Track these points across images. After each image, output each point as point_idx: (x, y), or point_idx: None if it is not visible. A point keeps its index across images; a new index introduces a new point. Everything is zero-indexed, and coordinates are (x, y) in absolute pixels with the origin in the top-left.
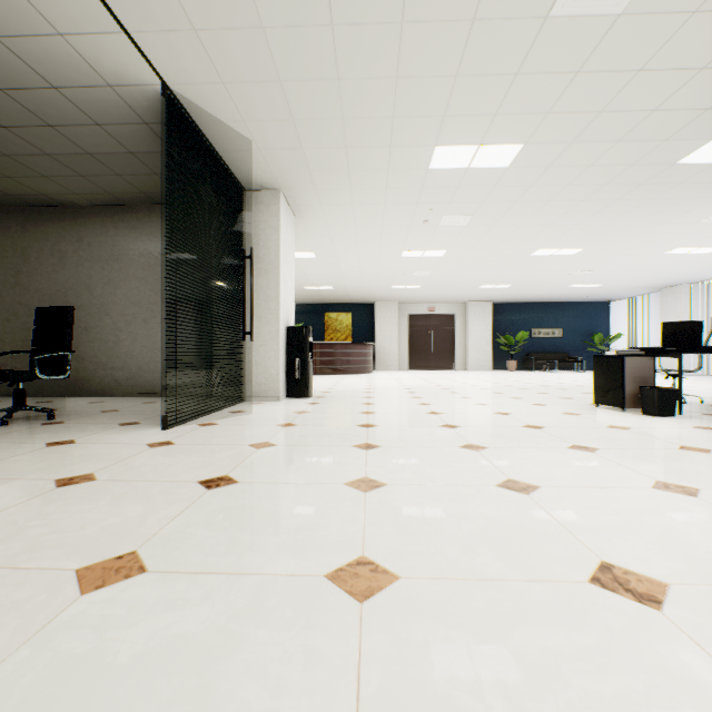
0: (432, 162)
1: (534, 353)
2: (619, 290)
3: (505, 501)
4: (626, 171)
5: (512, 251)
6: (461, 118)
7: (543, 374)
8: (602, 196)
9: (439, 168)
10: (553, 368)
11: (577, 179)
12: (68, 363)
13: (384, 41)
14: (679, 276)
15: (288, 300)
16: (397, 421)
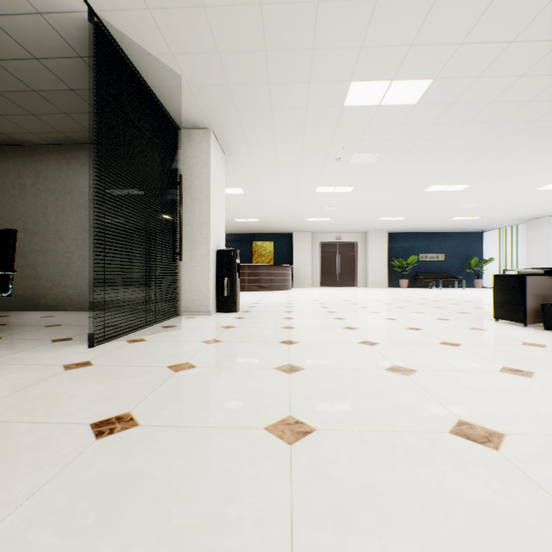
0: (347, 99)
1: (422, 273)
2: (492, 222)
3: (474, 463)
4: (522, 108)
5: (409, 187)
6: (377, 50)
7: (431, 290)
8: (495, 134)
9: (353, 105)
10: (437, 286)
11: (477, 117)
12: (10, 282)
13: None
14: (545, 209)
15: (218, 227)
16: (317, 336)
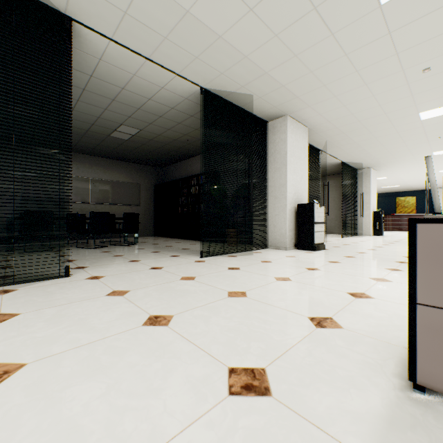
0: (433, 154)
1: None
2: None
3: None
4: None
5: None
6: (438, 148)
7: None
8: None
9: (438, 154)
10: None
11: None
12: None
13: (401, 148)
14: None
15: (373, 202)
16: None
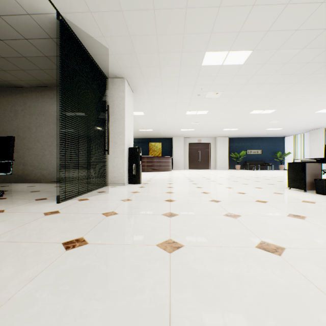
0: (203, 62)
1: (248, 161)
2: (289, 131)
3: (267, 262)
4: (304, 67)
5: (240, 111)
6: (220, 34)
7: (253, 171)
8: (289, 81)
9: (207, 65)
10: (257, 169)
11: (278, 71)
12: (11, 166)
13: None
14: (320, 124)
15: (129, 134)
16: (186, 197)
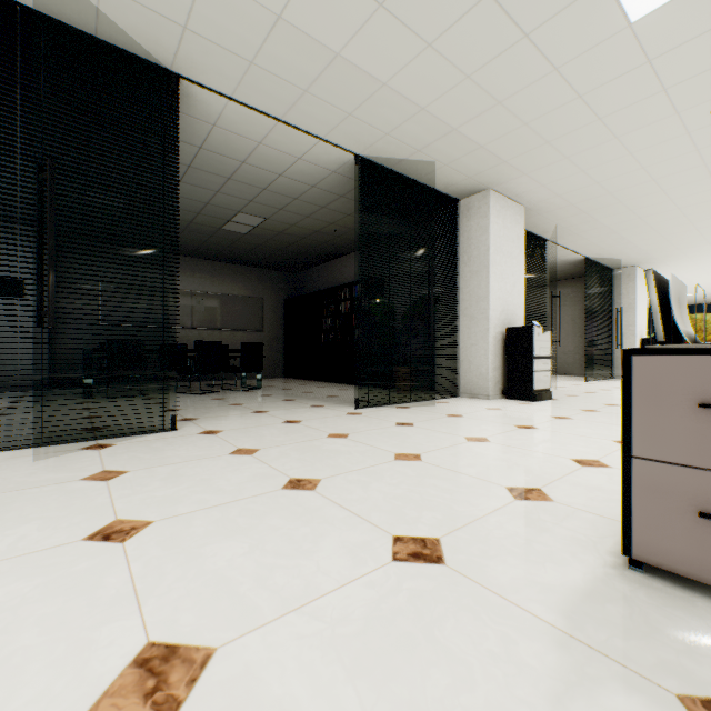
0: None
1: None
2: None
3: None
4: None
5: None
6: None
7: None
8: None
9: None
10: None
11: None
12: None
13: (688, 232)
14: None
15: (641, 323)
16: None
